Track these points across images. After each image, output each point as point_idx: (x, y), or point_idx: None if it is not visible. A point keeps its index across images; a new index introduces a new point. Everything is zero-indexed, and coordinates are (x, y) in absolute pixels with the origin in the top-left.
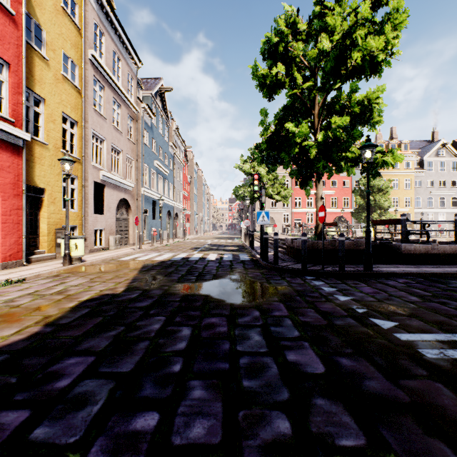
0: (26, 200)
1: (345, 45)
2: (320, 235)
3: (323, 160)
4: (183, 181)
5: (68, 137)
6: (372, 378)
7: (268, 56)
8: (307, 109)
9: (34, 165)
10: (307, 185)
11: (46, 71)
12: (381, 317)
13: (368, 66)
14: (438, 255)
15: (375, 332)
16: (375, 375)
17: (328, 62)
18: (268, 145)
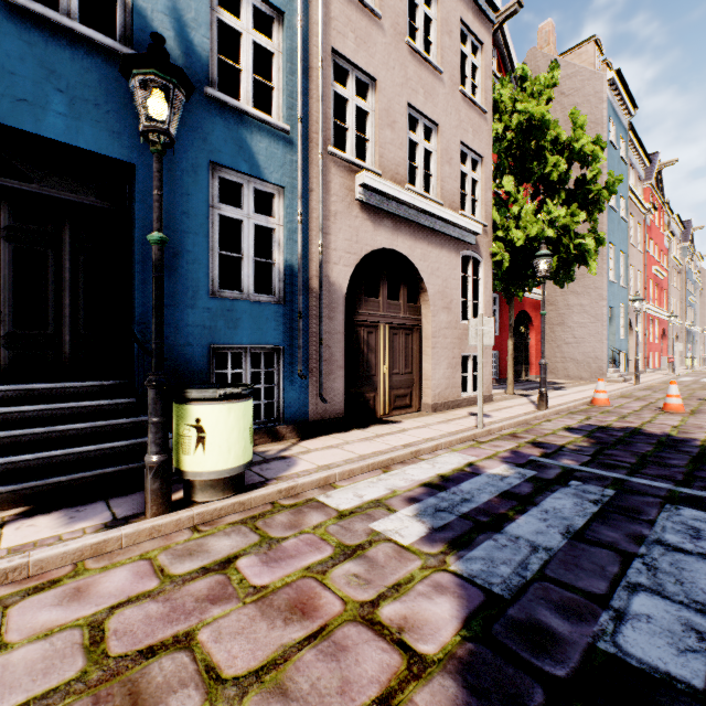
0: None
1: None
2: None
3: None
4: None
5: None
6: None
7: None
8: None
9: None
10: None
11: None
12: None
13: None
14: None
15: None
16: None
17: None
18: None
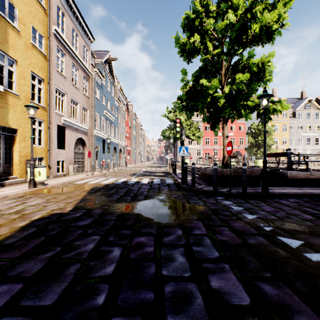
0: (1, 137)
1: (247, 18)
2: (226, 165)
3: (229, 107)
4: (125, 125)
5: (37, 91)
6: (300, 312)
7: (187, 29)
8: (216, 70)
9: (8, 111)
10: (216, 127)
11: (18, 39)
12: (287, 235)
13: (264, 35)
14: (315, 180)
15: (287, 252)
16: (303, 307)
17: (233, 31)
18: (187, 96)
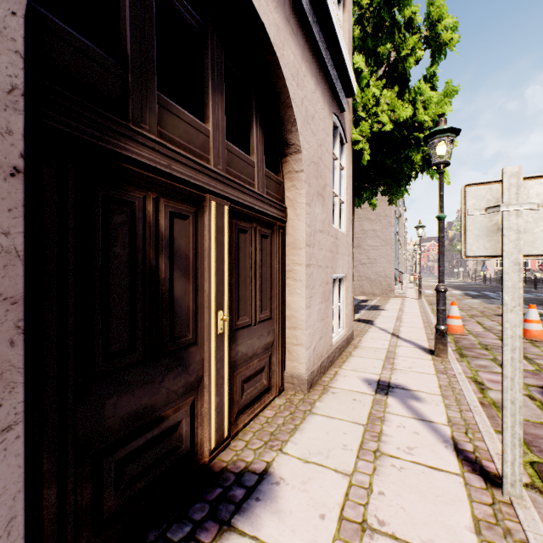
0: None
1: None
2: None
3: None
4: None
5: None
6: None
7: None
8: None
9: None
10: None
11: None
12: None
13: None
14: None
15: None
16: None
17: None
18: None
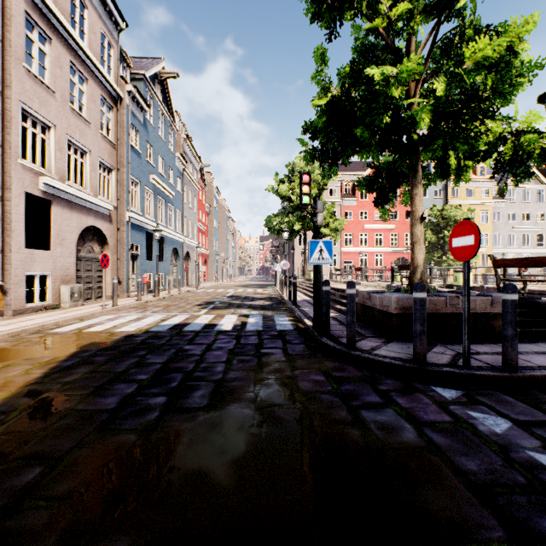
0: None
1: None
2: None
3: (445, 135)
4: (198, 209)
5: None
6: None
7: None
8: (397, 58)
9: None
10: (388, 200)
11: None
12: None
13: None
14: None
15: None
16: None
17: None
18: (329, 118)
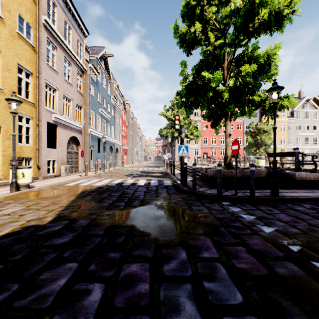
0: None
1: (255, 2)
2: (229, 165)
3: (234, 102)
4: (122, 124)
5: (24, 85)
6: None
7: (187, 18)
8: (218, 63)
9: None
10: (217, 125)
11: (2, 27)
12: None
13: (273, 21)
14: None
15: None
16: None
17: (239, 17)
18: (187, 91)
